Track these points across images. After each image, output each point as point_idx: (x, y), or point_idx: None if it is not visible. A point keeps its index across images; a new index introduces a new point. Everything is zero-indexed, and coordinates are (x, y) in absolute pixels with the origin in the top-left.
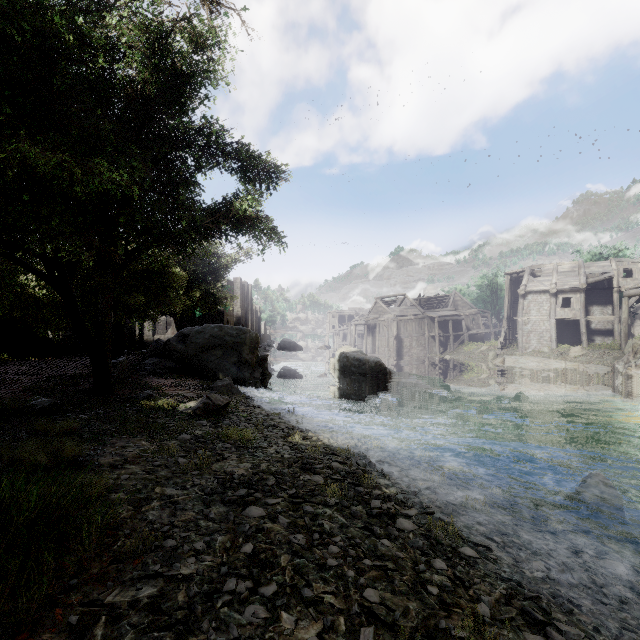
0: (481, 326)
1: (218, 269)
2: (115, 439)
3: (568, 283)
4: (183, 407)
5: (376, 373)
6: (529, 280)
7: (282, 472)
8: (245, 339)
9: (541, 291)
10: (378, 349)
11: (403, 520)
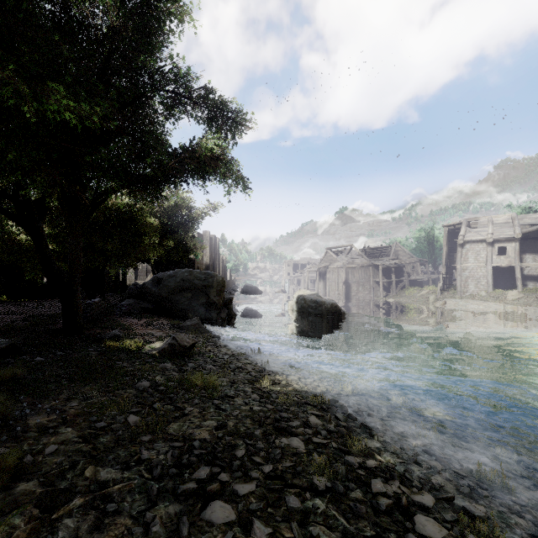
0: (420, 273)
1: (189, 221)
2: (63, 388)
3: (504, 233)
4: (149, 348)
5: (332, 314)
6: (466, 231)
7: (253, 434)
8: (212, 282)
9: (478, 240)
10: (328, 293)
11: (423, 518)
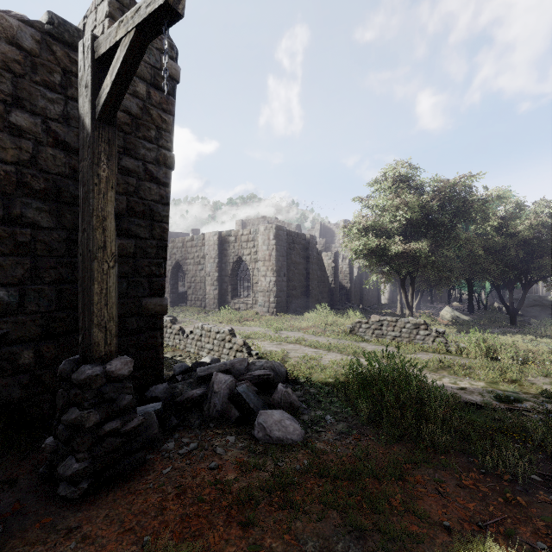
0: None
1: None
2: None
3: None
4: None
5: None
6: None
7: None
8: None
9: None
10: None
11: None
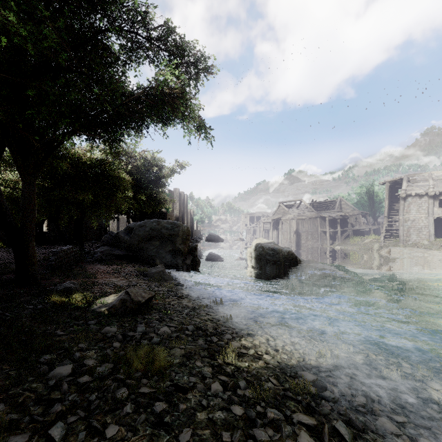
0: (362, 224)
1: (160, 178)
2: None
3: None
4: (100, 302)
5: (288, 261)
6: (408, 186)
7: None
8: (178, 231)
9: (420, 194)
10: (281, 241)
11: None
